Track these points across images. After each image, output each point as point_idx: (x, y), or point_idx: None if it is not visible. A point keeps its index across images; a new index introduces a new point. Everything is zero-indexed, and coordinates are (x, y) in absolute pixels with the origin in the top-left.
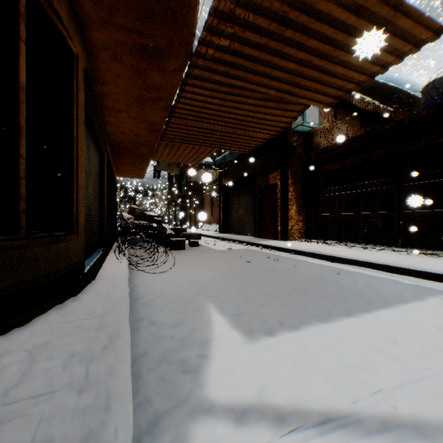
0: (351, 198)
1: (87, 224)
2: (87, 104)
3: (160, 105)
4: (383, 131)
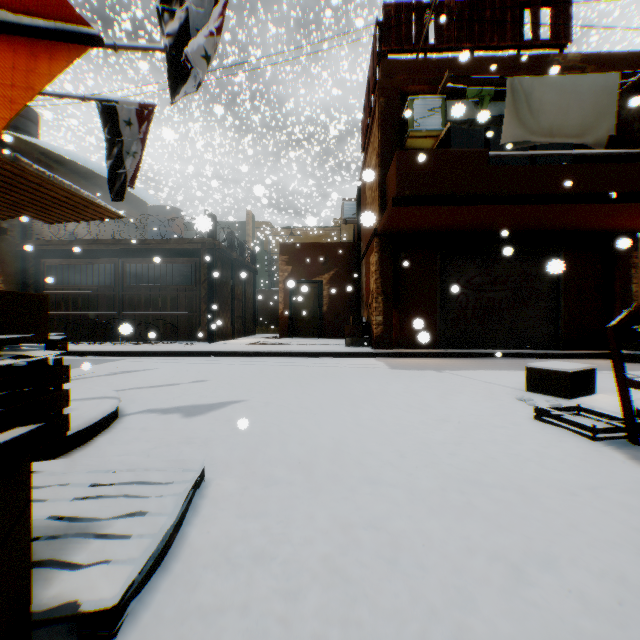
0: (81, 297)
1: None
2: None
3: None
4: (108, 244)
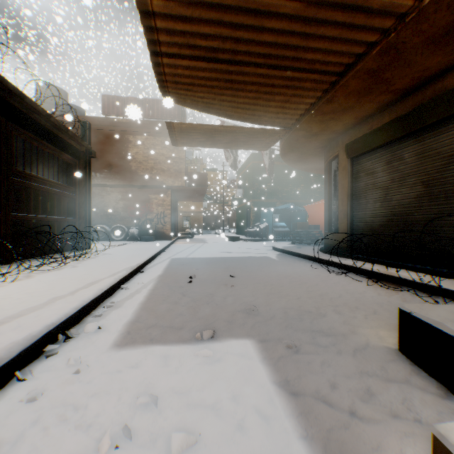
0: None
1: (386, 230)
2: (353, 156)
3: (332, 107)
4: (5, 87)
